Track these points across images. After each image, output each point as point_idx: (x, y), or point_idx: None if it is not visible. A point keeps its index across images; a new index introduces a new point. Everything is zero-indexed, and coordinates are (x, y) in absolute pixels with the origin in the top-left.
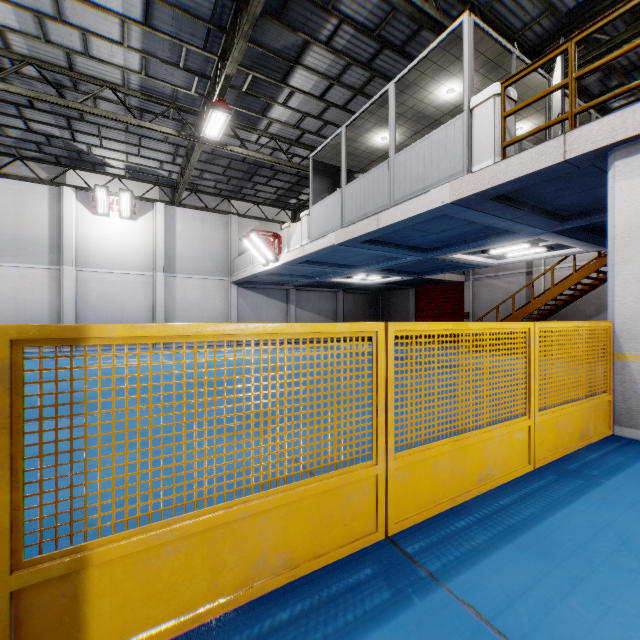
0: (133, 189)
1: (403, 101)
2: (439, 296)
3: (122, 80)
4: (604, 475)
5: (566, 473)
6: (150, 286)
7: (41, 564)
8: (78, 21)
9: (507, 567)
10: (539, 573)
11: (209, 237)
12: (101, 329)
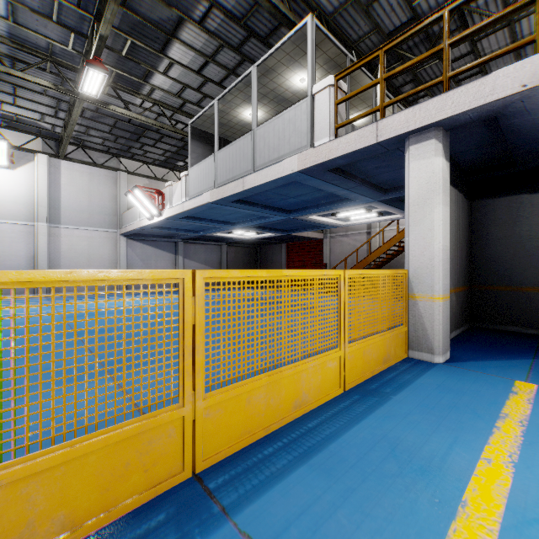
0: (11, 138)
1: (265, 83)
2: (304, 250)
3: None
4: (394, 391)
5: (367, 392)
6: (31, 236)
7: None
8: None
9: (295, 489)
10: (320, 490)
11: (97, 191)
12: None
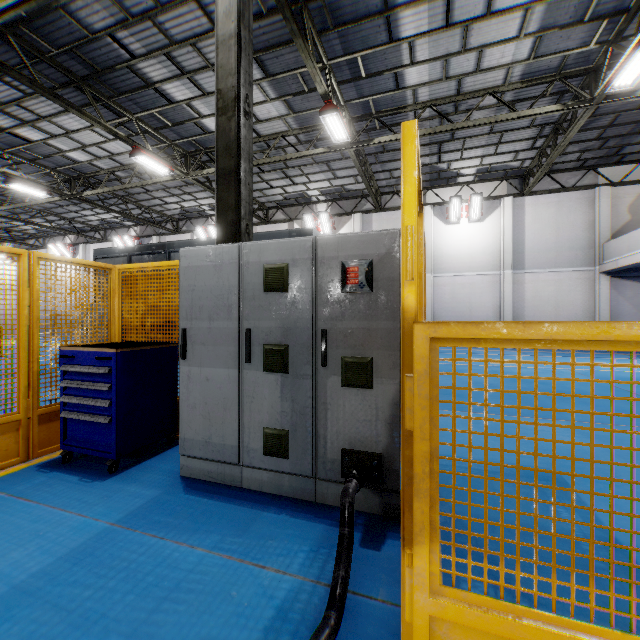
0: (480, 191)
1: None
2: None
3: (503, 79)
4: None
5: None
6: (496, 285)
7: None
8: (479, 41)
9: None
10: None
11: (566, 222)
12: None
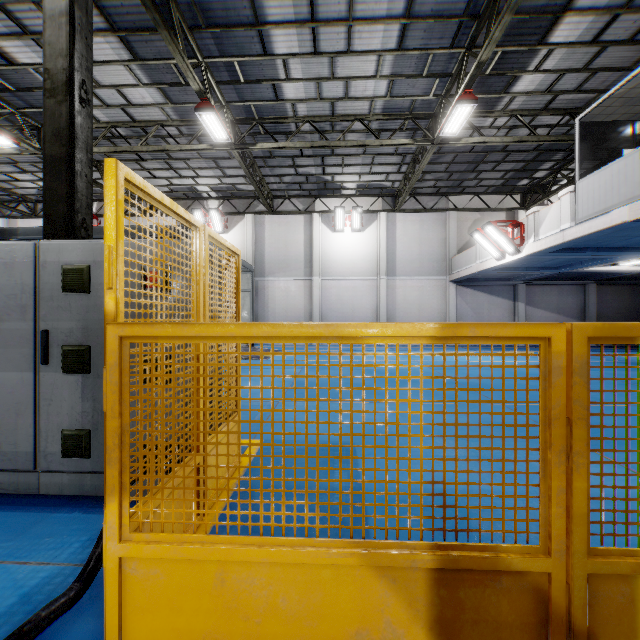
0: (361, 204)
1: None
2: None
3: (368, 109)
4: None
5: None
6: (374, 289)
7: (603, 556)
8: (344, 72)
9: None
10: None
11: (426, 237)
12: None
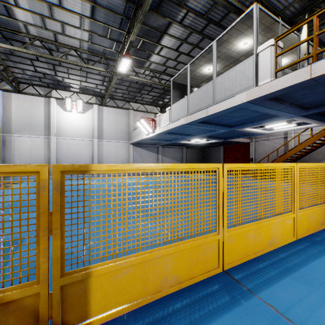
0: (83, 98)
1: (220, 50)
2: (236, 150)
3: (79, 45)
4: None
5: (314, 242)
6: (91, 146)
7: (71, 274)
8: (60, 18)
9: (288, 288)
10: (306, 292)
11: (119, 121)
12: (96, 166)
